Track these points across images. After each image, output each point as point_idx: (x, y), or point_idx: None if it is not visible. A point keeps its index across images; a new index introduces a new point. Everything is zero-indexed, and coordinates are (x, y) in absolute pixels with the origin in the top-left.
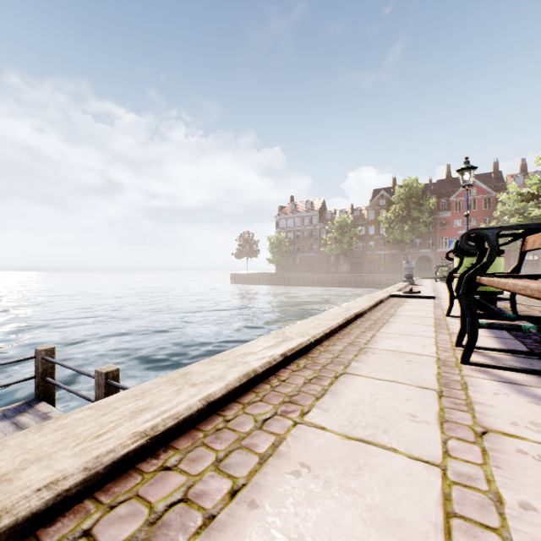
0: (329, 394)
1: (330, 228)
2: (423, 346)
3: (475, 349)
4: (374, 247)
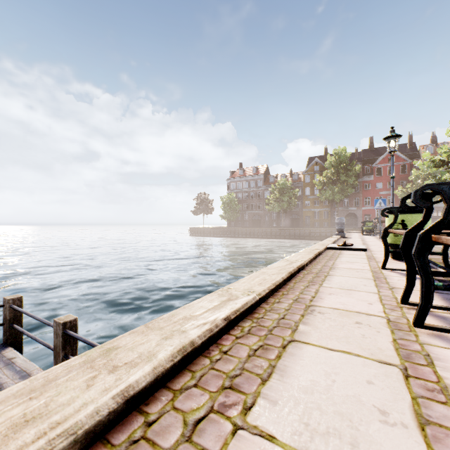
0: (277, 373)
1: (272, 190)
2: (369, 303)
3: None
4: (310, 205)
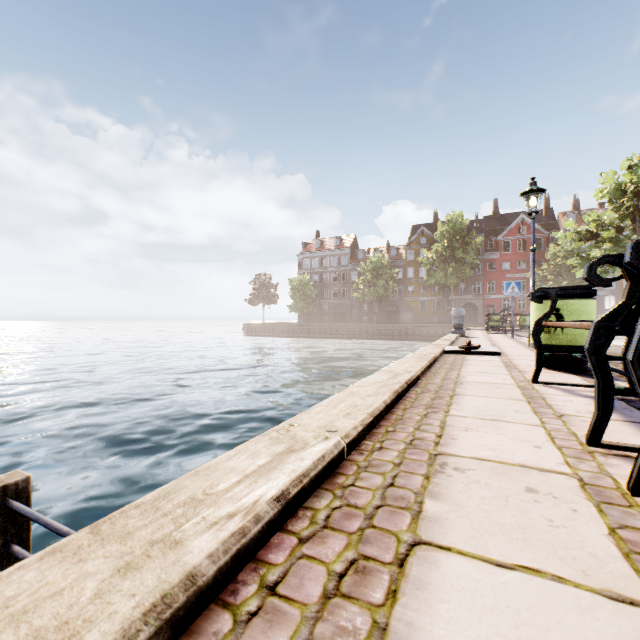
0: None
1: (362, 270)
2: (535, 446)
3: (624, 451)
4: (414, 292)
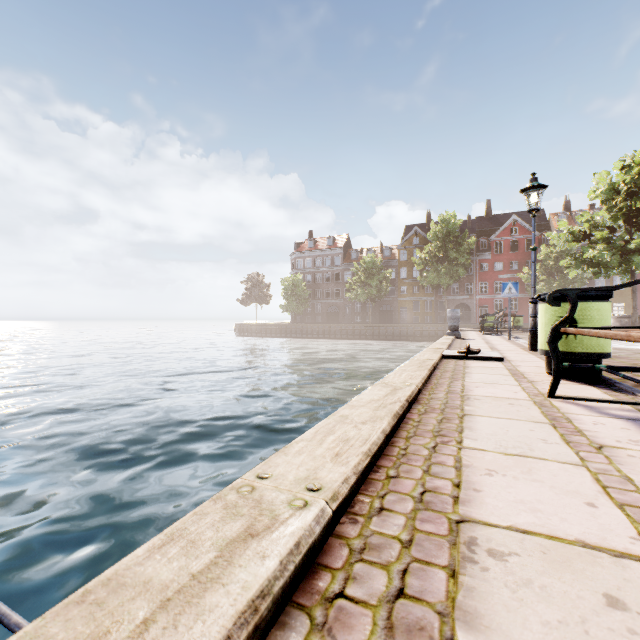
0: None
1: (355, 270)
2: (588, 502)
3: None
4: (407, 292)
